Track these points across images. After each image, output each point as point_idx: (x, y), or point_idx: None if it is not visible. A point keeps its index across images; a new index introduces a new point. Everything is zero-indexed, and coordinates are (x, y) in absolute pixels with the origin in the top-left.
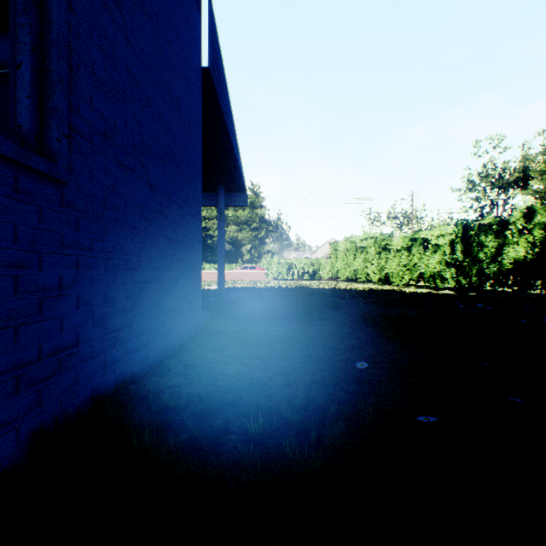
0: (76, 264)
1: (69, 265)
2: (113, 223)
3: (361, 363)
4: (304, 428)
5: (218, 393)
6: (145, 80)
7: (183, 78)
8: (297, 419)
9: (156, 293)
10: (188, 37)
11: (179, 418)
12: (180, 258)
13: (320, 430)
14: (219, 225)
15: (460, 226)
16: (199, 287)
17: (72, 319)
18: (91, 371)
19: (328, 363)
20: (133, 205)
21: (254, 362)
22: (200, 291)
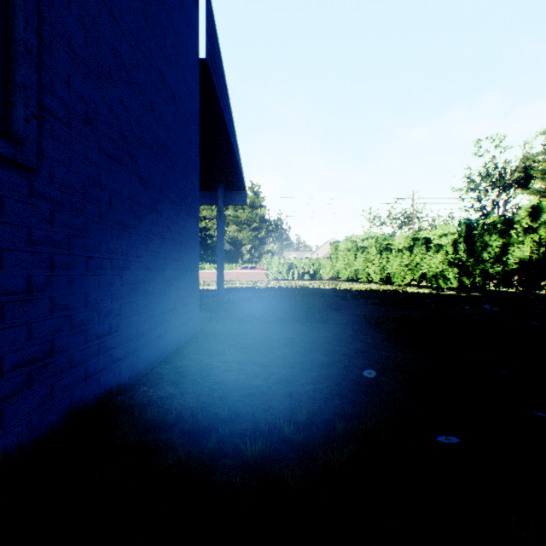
0: (49, 264)
1: (40, 265)
2: (96, 219)
3: (368, 371)
4: (308, 451)
5: (213, 406)
6: (134, 64)
7: (178, 68)
8: (300, 439)
9: (147, 295)
10: (184, 25)
11: (167, 437)
12: (174, 258)
13: (326, 452)
14: (218, 224)
15: (463, 225)
16: (195, 287)
17: (44, 326)
18: (69, 383)
19: (333, 370)
20: (120, 199)
21: (253, 368)
22: (197, 292)
